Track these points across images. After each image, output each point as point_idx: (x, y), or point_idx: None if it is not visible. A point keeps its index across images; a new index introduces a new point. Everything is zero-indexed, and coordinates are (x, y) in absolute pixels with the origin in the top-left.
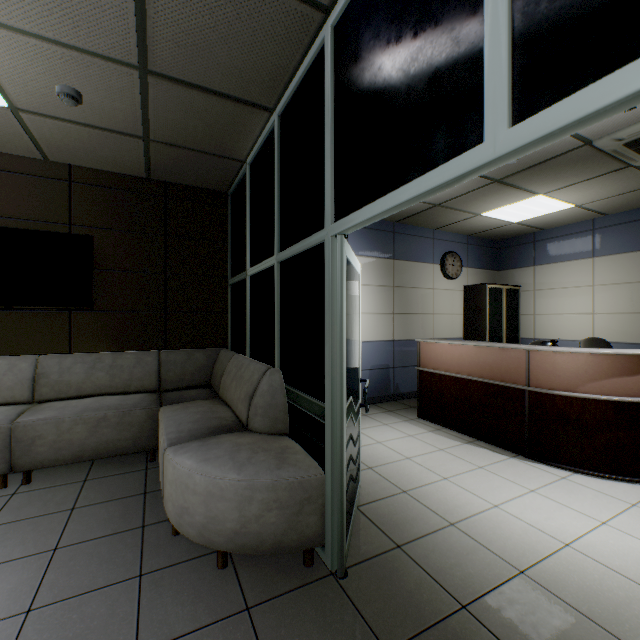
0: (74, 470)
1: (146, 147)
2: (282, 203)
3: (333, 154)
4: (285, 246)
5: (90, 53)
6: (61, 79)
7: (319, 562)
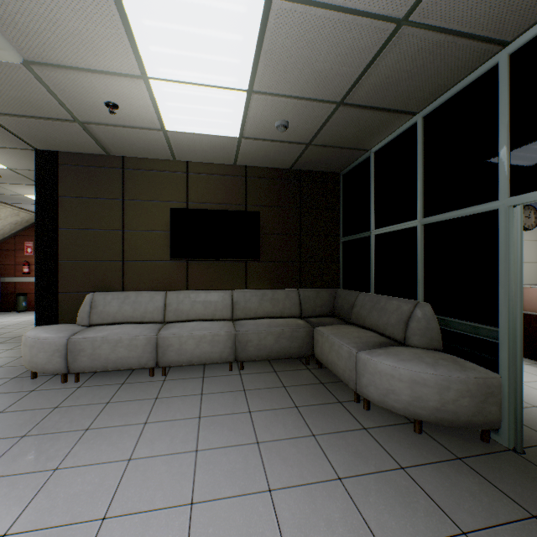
0: (262, 365)
1: (303, 149)
2: (427, 181)
3: (509, 146)
4: (432, 213)
5: (312, 100)
6: (283, 117)
7: (493, 441)
